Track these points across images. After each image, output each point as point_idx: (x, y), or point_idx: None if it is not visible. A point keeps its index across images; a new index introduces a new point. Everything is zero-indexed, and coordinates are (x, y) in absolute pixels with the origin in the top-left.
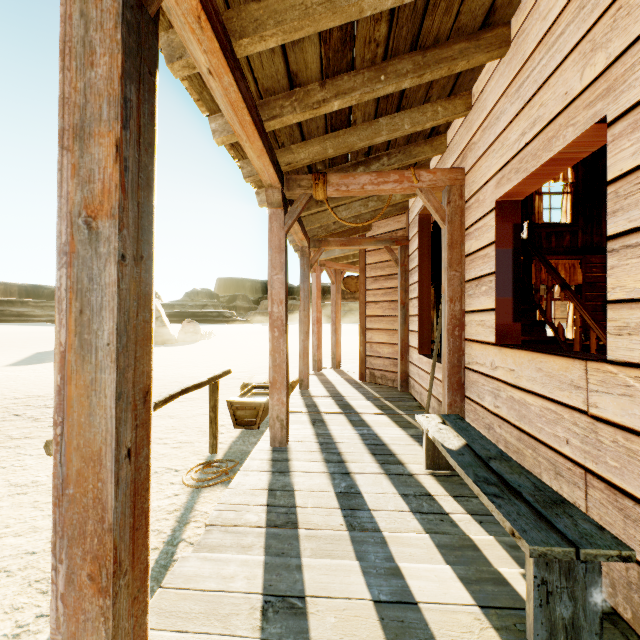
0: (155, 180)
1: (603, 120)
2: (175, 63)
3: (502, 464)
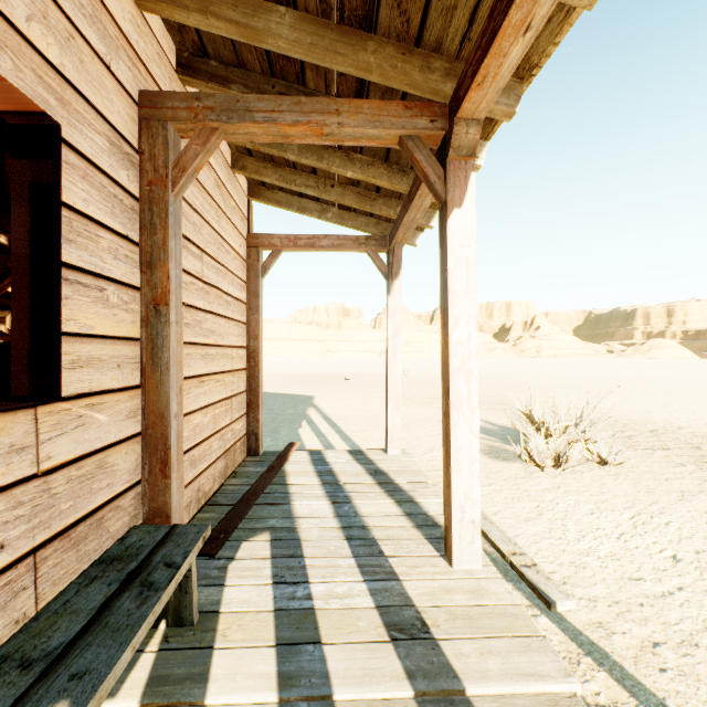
0: (448, 280)
1: (45, 115)
2: (581, 6)
3: (43, 640)
